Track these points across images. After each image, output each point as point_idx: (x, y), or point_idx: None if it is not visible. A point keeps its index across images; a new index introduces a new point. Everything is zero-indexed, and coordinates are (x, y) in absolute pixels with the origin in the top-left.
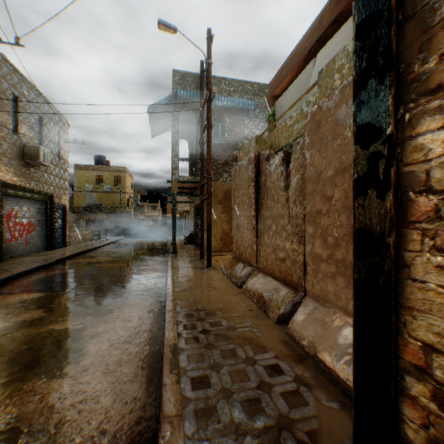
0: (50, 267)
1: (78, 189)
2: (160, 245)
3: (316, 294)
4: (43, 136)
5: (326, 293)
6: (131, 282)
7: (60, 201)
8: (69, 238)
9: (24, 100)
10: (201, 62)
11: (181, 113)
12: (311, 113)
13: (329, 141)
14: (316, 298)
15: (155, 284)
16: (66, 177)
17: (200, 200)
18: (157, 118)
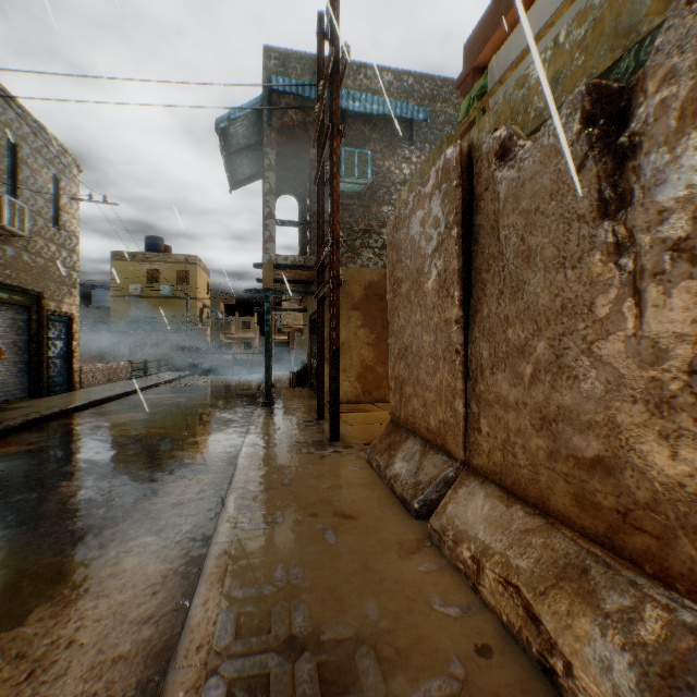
0: (5, 437)
1: (118, 293)
2: (248, 387)
3: None
4: (18, 180)
5: None
6: (150, 484)
7: (58, 307)
8: (79, 375)
9: None
10: (319, 16)
11: (283, 141)
12: None
13: None
14: None
15: (204, 491)
16: (73, 264)
17: (317, 300)
18: (238, 151)
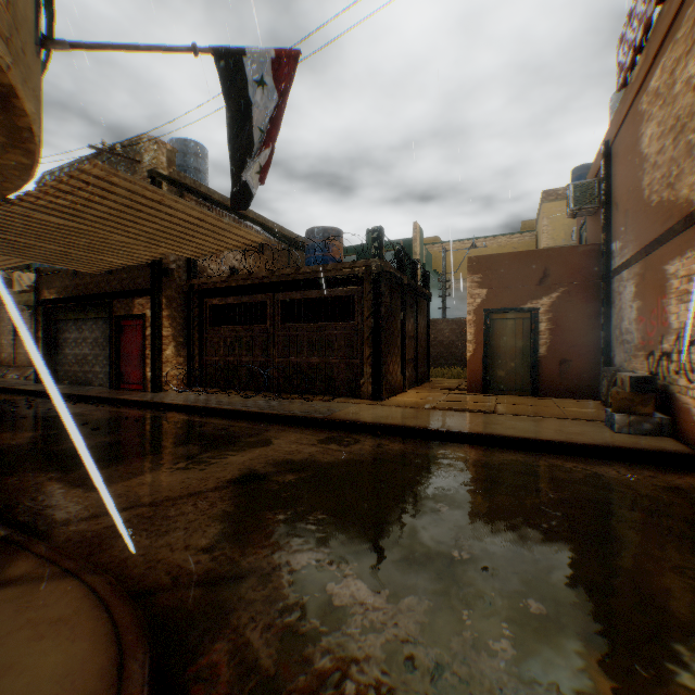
0: None
1: None
2: None
3: None
4: None
5: None
6: None
7: None
8: None
9: None
10: None
11: None
12: None
13: None
14: None
15: None
16: None
17: None
18: None
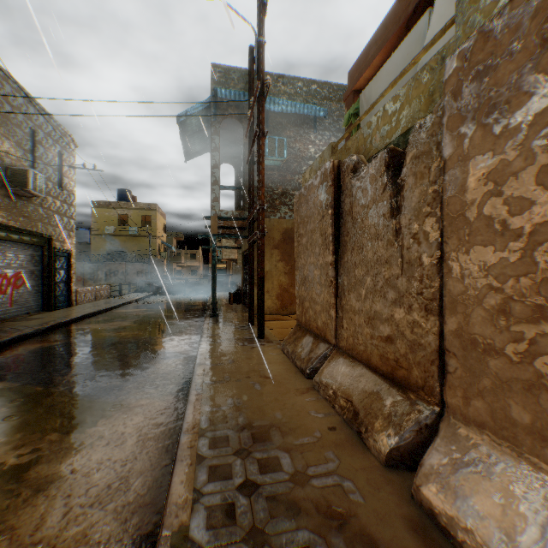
0: (37, 337)
1: (96, 232)
2: (197, 304)
3: (473, 418)
4: (36, 157)
5: (505, 422)
6: (143, 364)
7: (62, 246)
8: (75, 295)
9: (7, 105)
10: (250, 48)
11: (224, 127)
12: (459, 55)
13: (516, 96)
14: (473, 427)
15: (179, 368)
16: (71, 214)
17: (249, 243)
18: (192, 134)
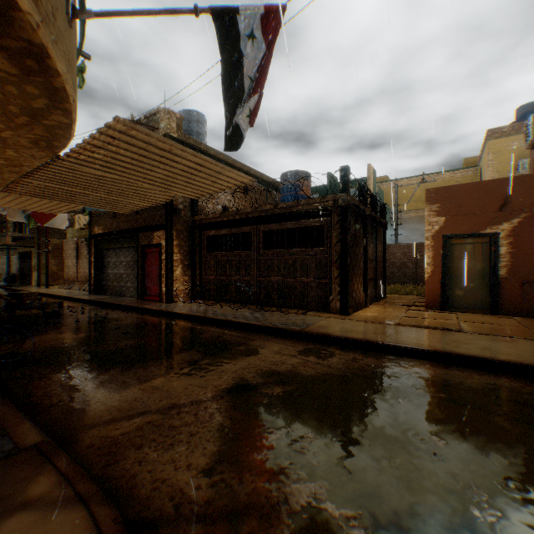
0: None
1: None
2: None
3: None
4: None
5: None
6: None
7: None
8: None
9: None
10: None
11: None
12: None
13: None
14: None
15: None
16: None
17: (39, 252)
18: None
